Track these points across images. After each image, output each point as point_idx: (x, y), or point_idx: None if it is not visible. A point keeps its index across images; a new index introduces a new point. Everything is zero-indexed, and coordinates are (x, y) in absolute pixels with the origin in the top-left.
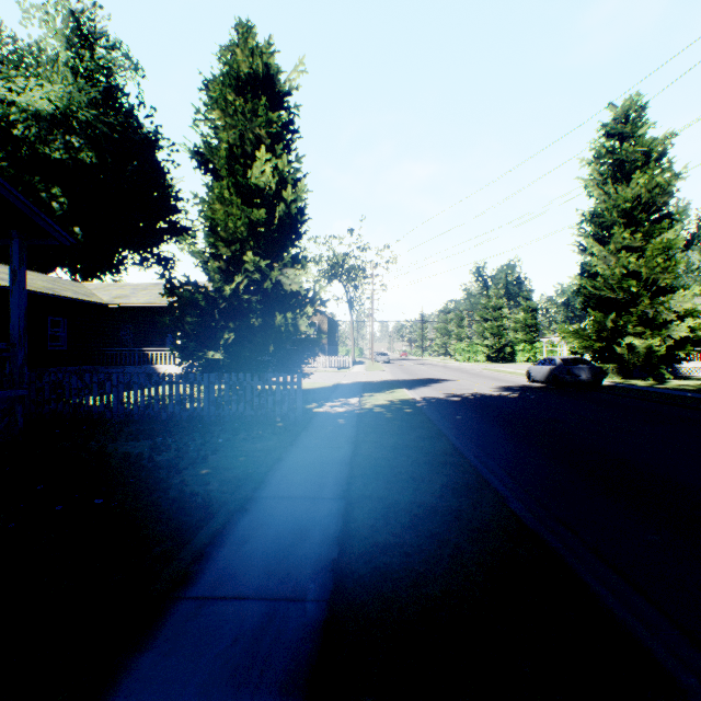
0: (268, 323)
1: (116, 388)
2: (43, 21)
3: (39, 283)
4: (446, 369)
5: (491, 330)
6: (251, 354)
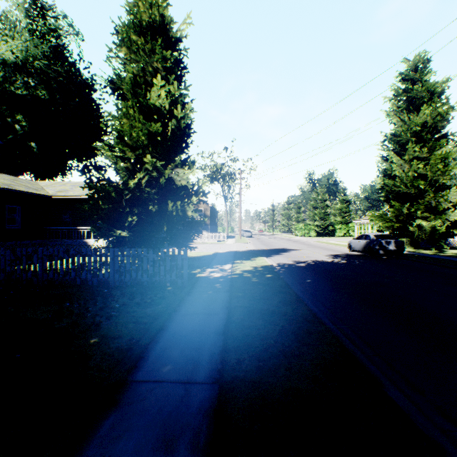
0: (163, 209)
1: (41, 259)
2: None
3: (0, 180)
4: (290, 241)
5: (319, 215)
6: (151, 232)
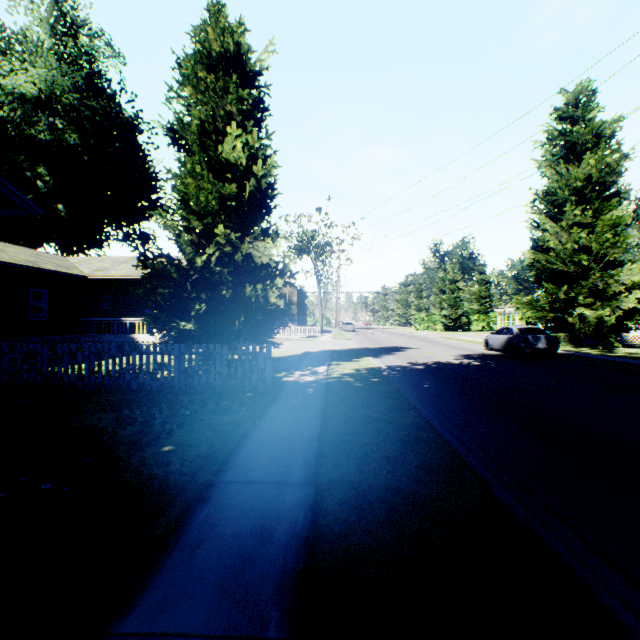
0: (239, 294)
1: (87, 358)
2: (28, 9)
3: (22, 256)
4: (407, 338)
5: (448, 301)
6: (223, 324)
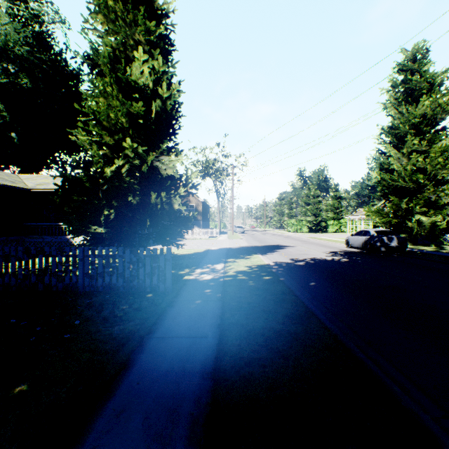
0: (145, 201)
1: None
2: None
3: None
4: (283, 237)
5: (312, 211)
6: (134, 228)
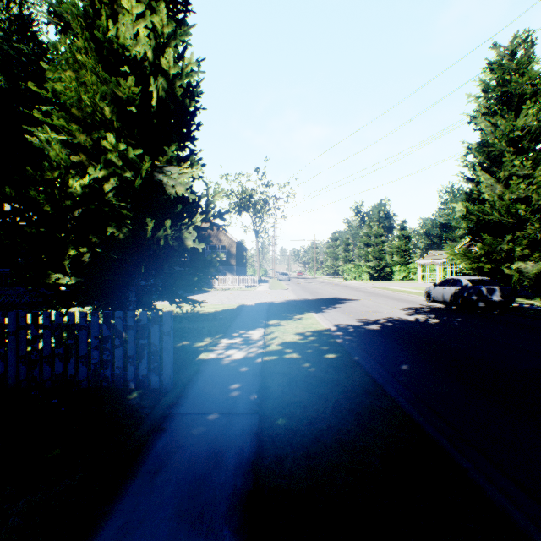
0: (139, 235)
1: None
2: None
3: None
4: (340, 287)
5: (373, 253)
6: (127, 276)
